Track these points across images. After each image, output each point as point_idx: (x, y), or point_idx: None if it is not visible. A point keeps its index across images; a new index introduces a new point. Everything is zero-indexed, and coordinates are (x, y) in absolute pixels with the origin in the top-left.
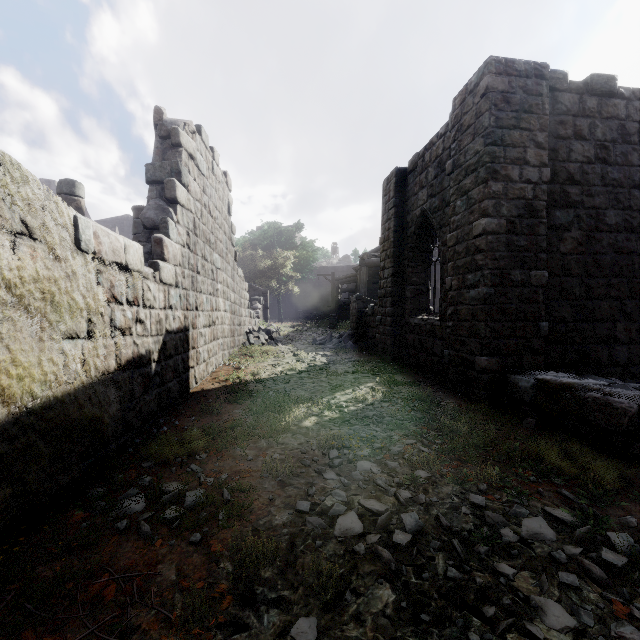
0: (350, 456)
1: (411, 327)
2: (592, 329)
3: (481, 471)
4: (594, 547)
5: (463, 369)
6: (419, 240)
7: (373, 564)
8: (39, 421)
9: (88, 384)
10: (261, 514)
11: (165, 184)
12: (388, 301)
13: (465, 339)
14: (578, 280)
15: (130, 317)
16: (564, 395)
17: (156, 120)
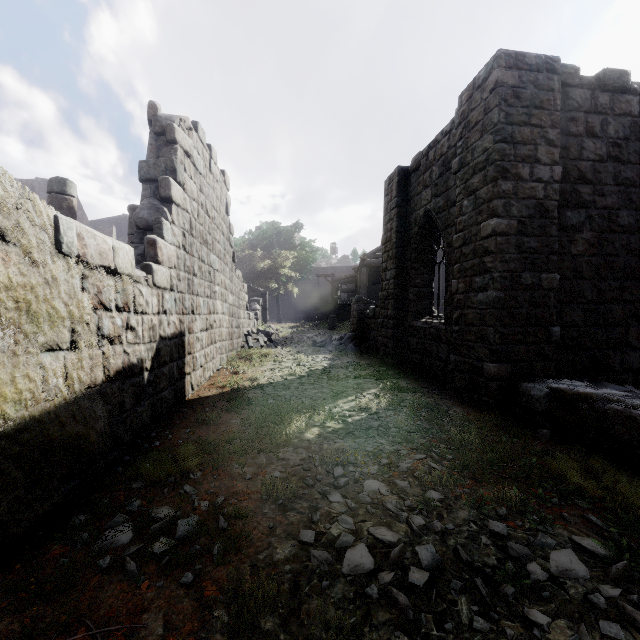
0: (356, 475)
1: (414, 330)
2: (604, 334)
3: (498, 492)
4: (633, 587)
5: (470, 375)
6: (422, 241)
7: (388, 611)
8: (12, 445)
9: (71, 400)
10: (261, 546)
11: (159, 182)
12: (390, 303)
13: (473, 344)
14: (590, 283)
15: (120, 324)
16: (581, 406)
17: (150, 115)
